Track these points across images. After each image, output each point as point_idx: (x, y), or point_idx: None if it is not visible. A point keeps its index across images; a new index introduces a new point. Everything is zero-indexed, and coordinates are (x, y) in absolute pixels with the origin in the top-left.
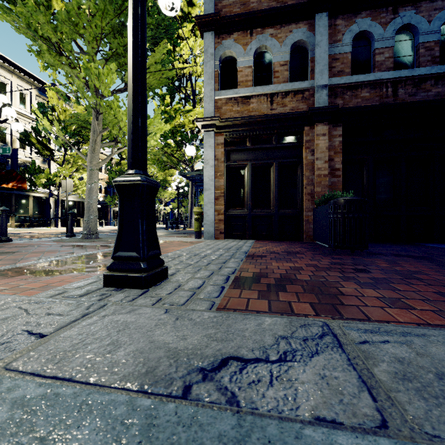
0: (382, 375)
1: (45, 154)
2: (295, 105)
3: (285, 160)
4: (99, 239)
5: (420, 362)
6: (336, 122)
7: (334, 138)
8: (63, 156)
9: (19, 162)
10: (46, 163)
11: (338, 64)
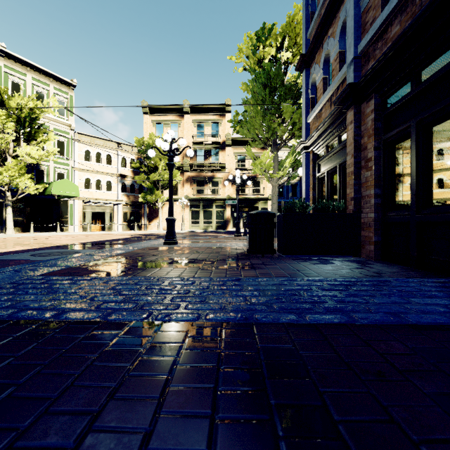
0: (123, 249)
1: None
2: None
3: (342, 160)
4: None
5: (123, 250)
6: (368, 96)
7: (367, 117)
8: None
9: None
10: None
11: (371, 13)
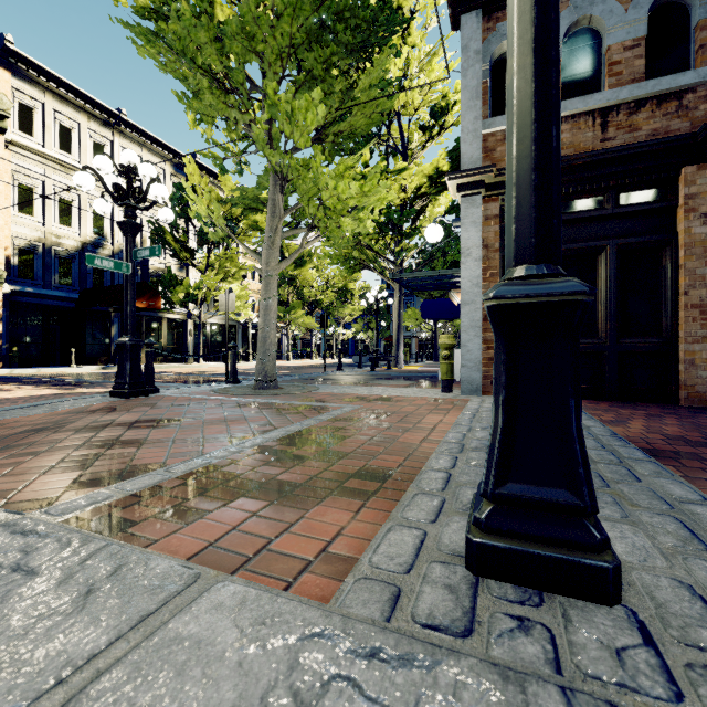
0: None
1: (183, 258)
2: (661, 124)
3: (633, 239)
4: (280, 390)
5: None
6: None
7: None
8: (207, 258)
9: (150, 270)
10: (183, 271)
11: None
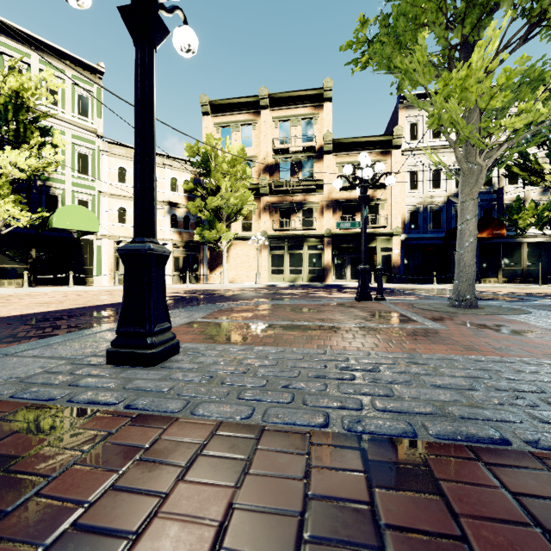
0: None
1: (535, 183)
2: None
3: None
4: (464, 309)
5: None
6: None
7: None
8: None
9: (507, 203)
10: (547, 193)
11: None
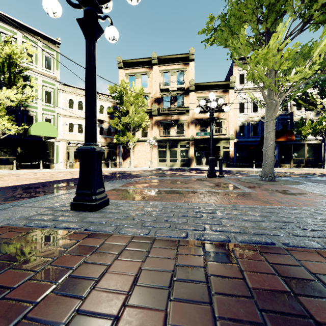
0: None
1: (311, 109)
2: None
3: None
4: (267, 182)
5: None
6: None
7: None
8: None
9: (296, 120)
10: (318, 115)
11: None
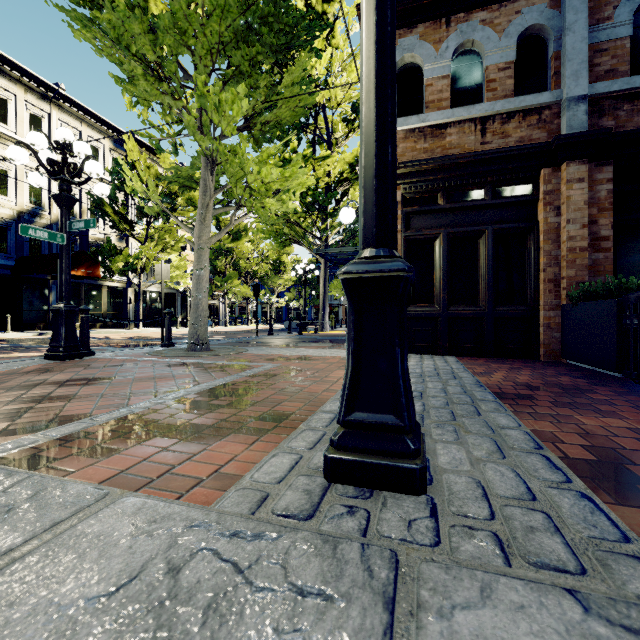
0: None
1: (123, 229)
2: (526, 133)
3: (506, 225)
4: (211, 352)
5: None
6: (601, 158)
7: (598, 184)
8: (146, 230)
9: (89, 240)
10: (123, 241)
11: (606, 58)
